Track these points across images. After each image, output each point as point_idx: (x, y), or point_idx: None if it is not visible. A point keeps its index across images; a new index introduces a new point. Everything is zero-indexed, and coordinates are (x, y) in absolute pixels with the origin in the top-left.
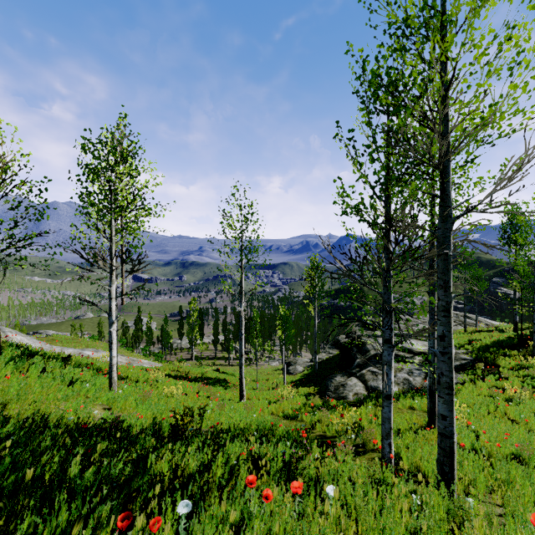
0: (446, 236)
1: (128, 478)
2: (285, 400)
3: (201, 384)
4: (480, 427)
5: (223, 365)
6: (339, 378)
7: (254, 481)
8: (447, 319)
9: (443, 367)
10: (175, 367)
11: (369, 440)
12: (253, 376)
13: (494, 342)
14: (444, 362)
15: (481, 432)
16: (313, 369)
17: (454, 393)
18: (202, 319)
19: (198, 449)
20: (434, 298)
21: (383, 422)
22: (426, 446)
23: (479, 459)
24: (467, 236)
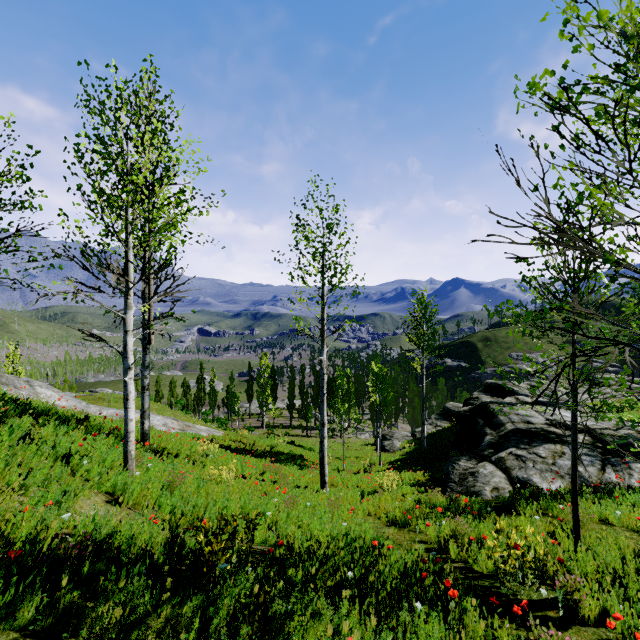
0: None
1: None
2: (387, 493)
3: (270, 462)
4: None
5: (300, 436)
6: (465, 462)
7: None
8: None
9: None
10: (238, 437)
11: (576, 600)
12: (338, 452)
13: None
14: None
15: None
16: (416, 446)
17: None
18: (275, 379)
19: (232, 619)
20: None
21: None
22: None
23: None
24: None
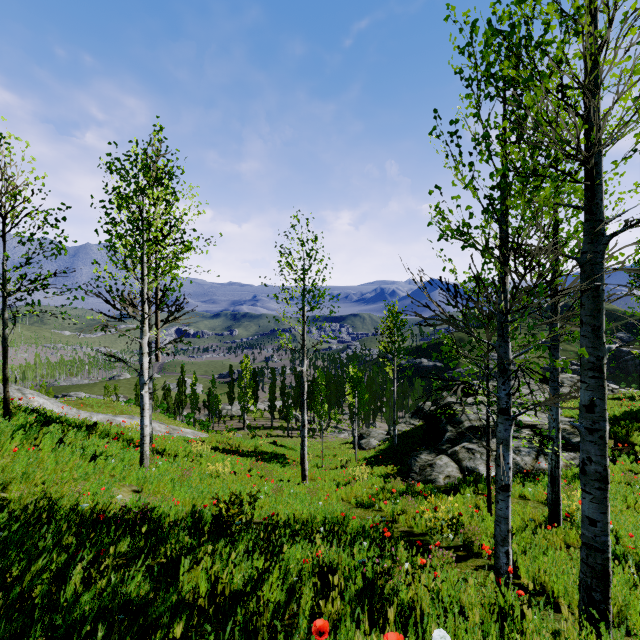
0: (596, 263)
1: (144, 603)
2: (358, 483)
3: (255, 460)
4: (619, 526)
5: (281, 437)
6: (426, 456)
7: (326, 630)
8: (598, 382)
9: (591, 449)
10: (224, 438)
11: (473, 541)
12: (317, 451)
13: (625, 413)
14: (592, 442)
15: (621, 533)
16: (390, 444)
17: (607, 487)
18: (256, 381)
19: (247, 550)
20: (557, 354)
21: (497, 522)
22: (550, 552)
23: (623, 571)
24: (623, 265)
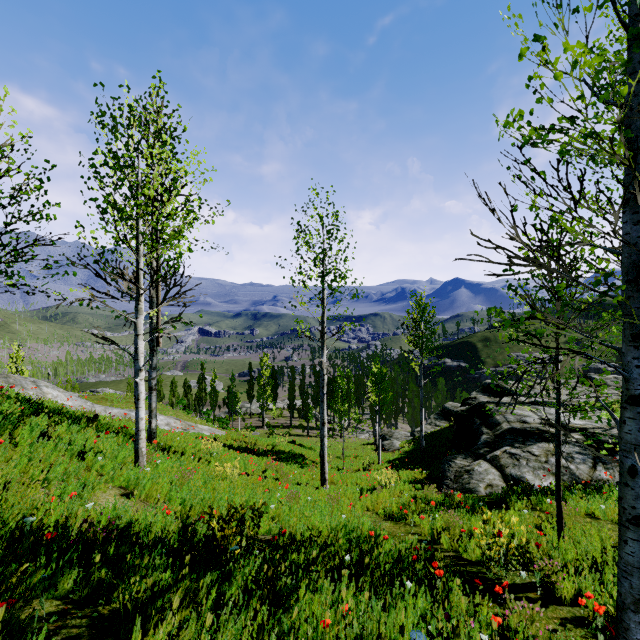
0: None
1: None
2: (385, 490)
3: (271, 460)
4: None
5: (300, 436)
6: (461, 460)
7: None
8: None
9: None
10: (240, 436)
11: (553, 582)
12: (338, 451)
13: None
14: None
15: None
16: (415, 446)
17: None
18: (276, 379)
19: (243, 592)
20: None
21: (624, 573)
22: None
23: None
24: None
